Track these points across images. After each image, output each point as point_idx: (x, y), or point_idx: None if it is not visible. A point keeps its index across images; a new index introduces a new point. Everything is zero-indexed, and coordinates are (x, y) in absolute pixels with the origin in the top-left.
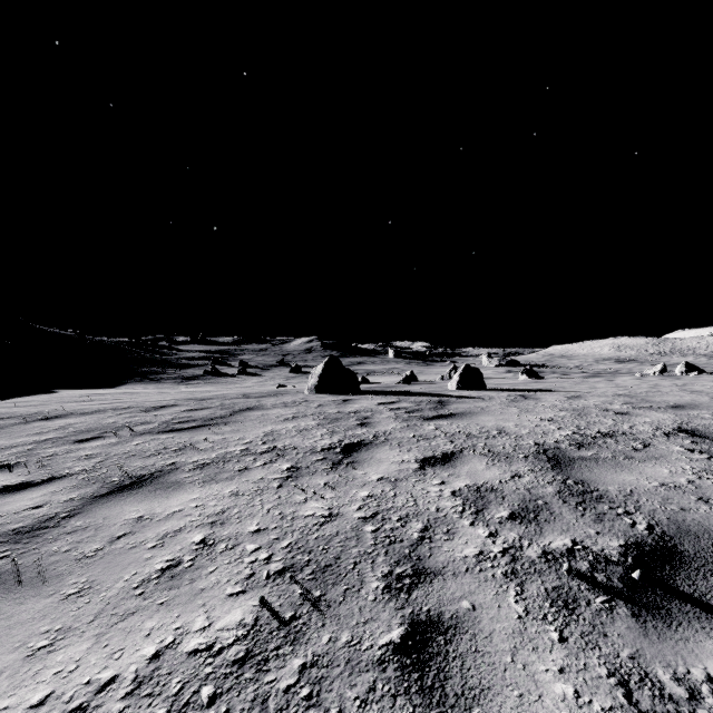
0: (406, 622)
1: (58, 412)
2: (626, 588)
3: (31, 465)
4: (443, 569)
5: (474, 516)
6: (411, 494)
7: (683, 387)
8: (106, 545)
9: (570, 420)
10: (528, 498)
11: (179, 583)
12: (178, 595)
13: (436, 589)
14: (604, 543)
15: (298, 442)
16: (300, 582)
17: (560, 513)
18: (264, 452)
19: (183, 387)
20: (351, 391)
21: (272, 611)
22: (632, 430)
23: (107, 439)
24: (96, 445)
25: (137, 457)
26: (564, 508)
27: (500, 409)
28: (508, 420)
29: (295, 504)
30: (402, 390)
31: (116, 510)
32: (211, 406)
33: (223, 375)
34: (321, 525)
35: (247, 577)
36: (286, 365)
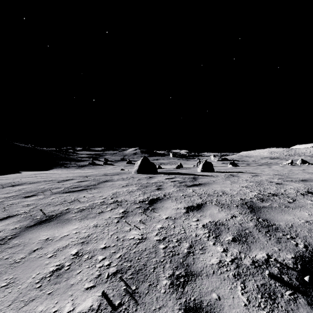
0: (182, 308)
1: (19, 182)
2: (301, 285)
3: (0, 209)
4: (201, 272)
5: (214, 239)
6: (182, 226)
7: (304, 170)
8: (27, 255)
9: (255, 187)
10: (241, 229)
11: (61, 280)
12: (59, 288)
13: (197, 285)
14: (283, 256)
15: (127, 198)
16: (124, 280)
17: (258, 237)
18: (111, 203)
19: (79, 170)
20: (153, 172)
21: (108, 299)
22: (285, 192)
23: (38, 196)
24: (33, 199)
25: (51, 205)
26: (259, 235)
27: (222, 181)
28: (226, 187)
29: (125, 232)
30: (176, 172)
31: (36, 234)
32: (89, 179)
33: (97, 165)
34: (137, 244)
35: (97, 277)
36: (125, 160)
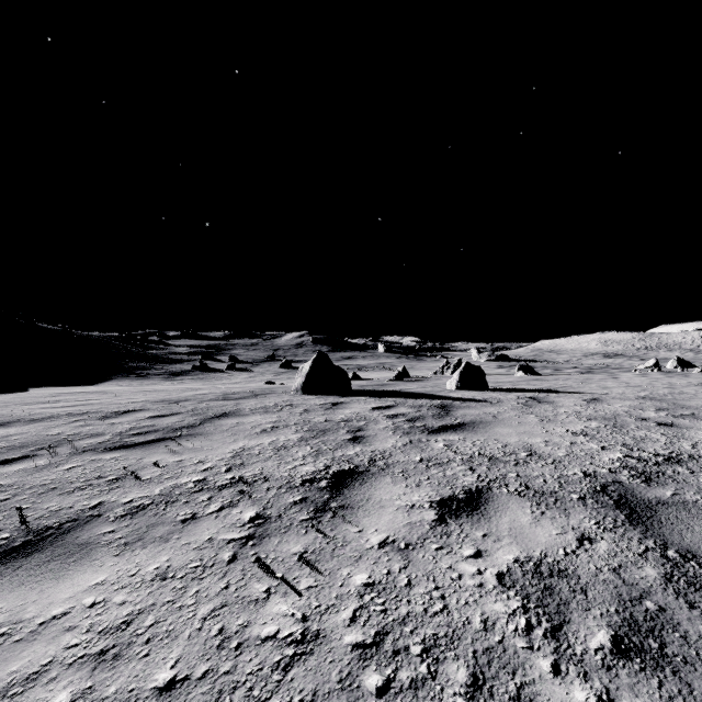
0: None
1: (4, 419)
2: None
3: None
4: None
5: (552, 644)
6: (434, 580)
7: None
8: None
9: (610, 435)
10: (626, 594)
11: None
12: None
13: None
14: None
15: (271, 469)
16: None
17: (700, 636)
18: (225, 486)
19: (169, 383)
20: (341, 391)
21: None
22: (699, 452)
23: (36, 460)
24: (17, 469)
25: (56, 492)
26: (699, 623)
27: (516, 417)
28: (532, 434)
29: (249, 604)
30: (397, 390)
31: None
32: (181, 411)
33: (211, 371)
34: (286, 668)
35: None
36: (277, 360)
